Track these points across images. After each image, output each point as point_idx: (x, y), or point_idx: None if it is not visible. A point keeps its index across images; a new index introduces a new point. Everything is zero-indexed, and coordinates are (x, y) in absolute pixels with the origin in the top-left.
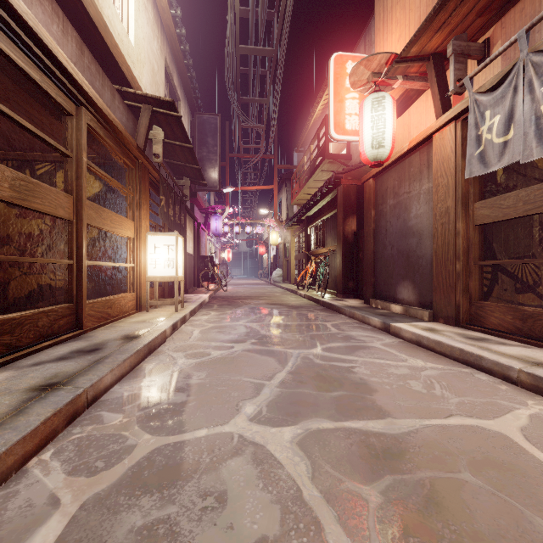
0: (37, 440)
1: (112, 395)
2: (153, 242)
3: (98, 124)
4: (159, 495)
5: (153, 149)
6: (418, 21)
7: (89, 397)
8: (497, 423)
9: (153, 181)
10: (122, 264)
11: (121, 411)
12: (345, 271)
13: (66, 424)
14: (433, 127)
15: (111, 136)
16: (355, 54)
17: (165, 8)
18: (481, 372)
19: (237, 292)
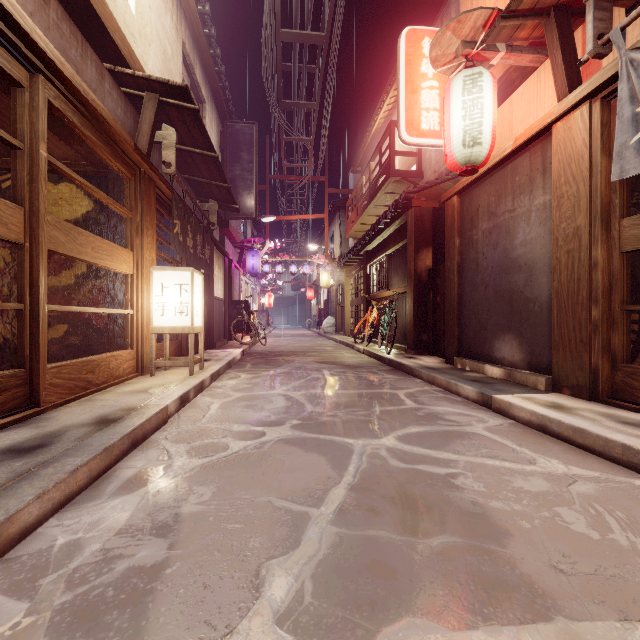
0: None
1: (33, 545)
2: (160, 280)
3: (70, 106)
4: None
5: (163, 156)
6: None
7: None
8: None
9: (164, 201)
10: (113, 310)
11: (31, 591)
12: (418, 319)
13: None
14: (553, 113)
15: (93, 127)
16: (433, 29)
17: None
18: None
19: (279, 346)
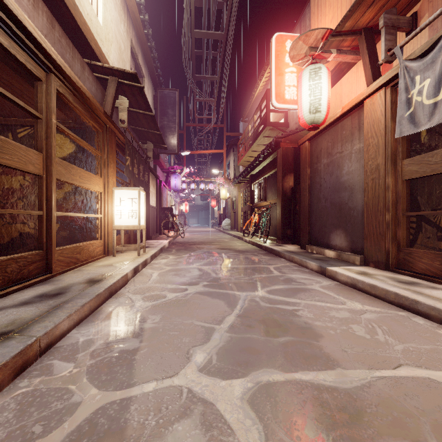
0: None
1: (68, 341)
2: (119, 195)
3: (67, 90)
4: None
5: (120, 116)
6: (349, 3)
7: (42, 345)
8: None
9: (119, 144)
10: (91, 215)
11: (73, 359)
12: (284, 220)
13: (13, 377)
14: (364, 94)
15: (80, 102)
16: (293, 34)
17: None
18: (417, 315)
19: (193, 238)
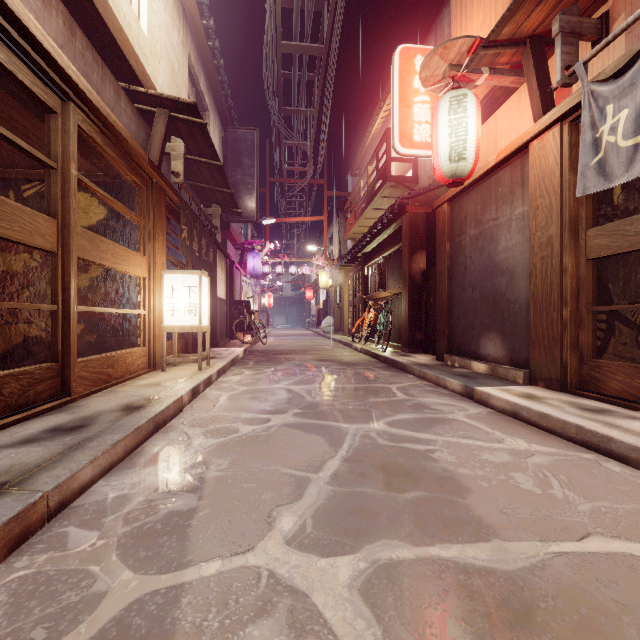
0: None
1: (91, 498)
2: (171, 282)
3: (94, 127)
4: None
5: (172, 166)
6: None
7: (52, 504)
8: None
9: (172, 207)
10: (129, 310)
11: (98, 525)
12: (412, 319)
13: (7, 552)
14: (530, 133)
15: (113, 144)
16: (425, 47)
17: None
18: (610, 458)
19: (279, 345)
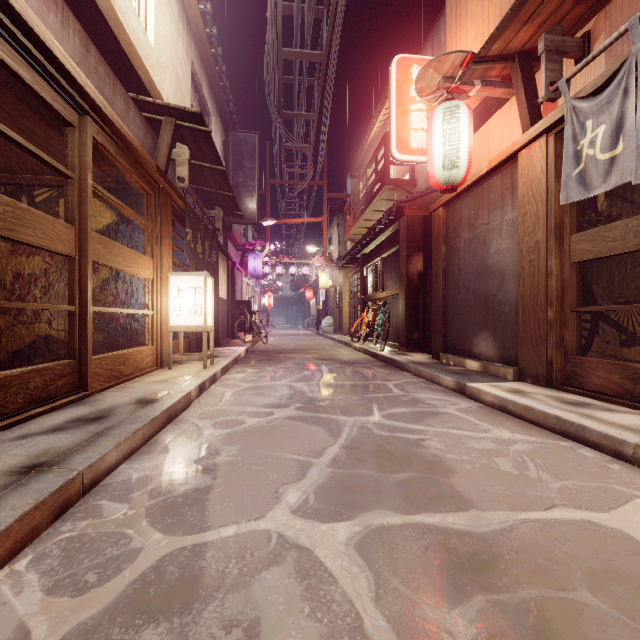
0: (10, 544)
1: (117, 478)
2: (177, 284)
3: (108, 138)
4: (167, 625)
5: (178, 172)
6: (500, 15)
7: (86, 481)
8: (615, 518)
9: (177, 211)
10: (138, 311)
11: (127, 499)
12: (409, 319)
13: (53, 519)
14: (518, 143)
15: (124, 153)
16: (421, 57)
17: (191, 3)
18: (584, 446)
19: (280, 344)
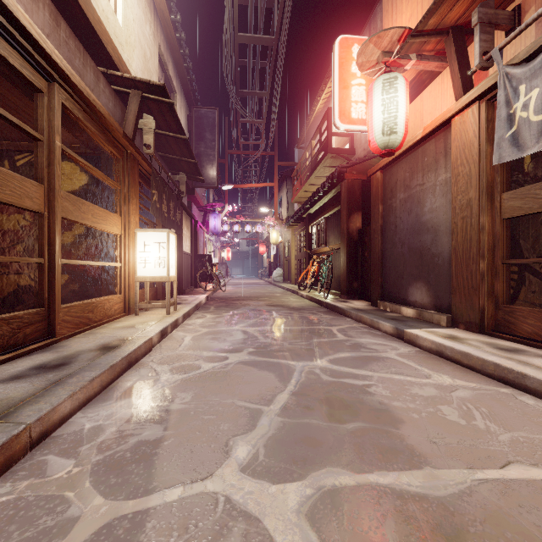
0: None
1: (69, 428)
2: (143, 239)
3: (76, 105)
4: None
5: (144, 139)
6: None
7: (34, 435)
8: None
9: (144, 175)
10: (107, 263)
11: (75, 454)
12: (350, 270)
13: None
14: (452, 110)
15: (93, 120)
16: (361, 37)
17: None
18: (524, 392)
19: (236, 292)
